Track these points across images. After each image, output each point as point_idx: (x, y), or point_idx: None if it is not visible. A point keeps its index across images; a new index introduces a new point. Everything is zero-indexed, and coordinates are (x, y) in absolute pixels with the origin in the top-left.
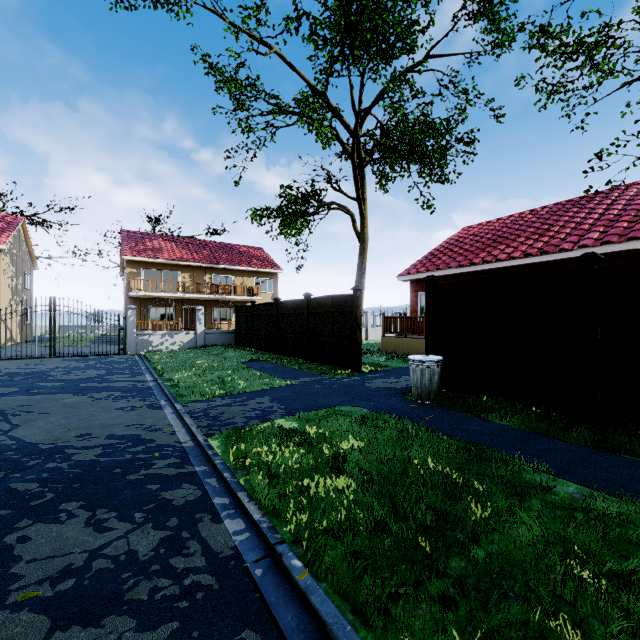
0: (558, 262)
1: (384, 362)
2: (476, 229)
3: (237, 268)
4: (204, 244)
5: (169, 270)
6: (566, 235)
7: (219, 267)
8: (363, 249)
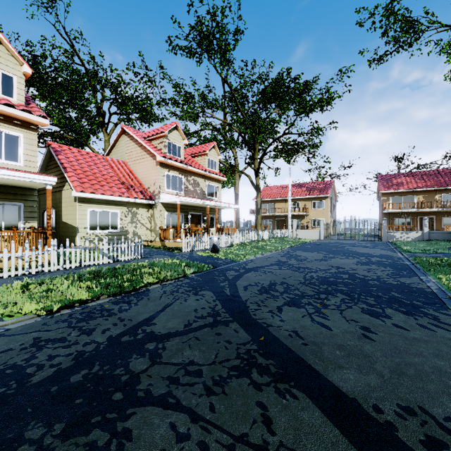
0: None
1: None
2: None
3: None
4: (436, 173)
5: (407, 195)
6: None
7: (448, 188)
8: None
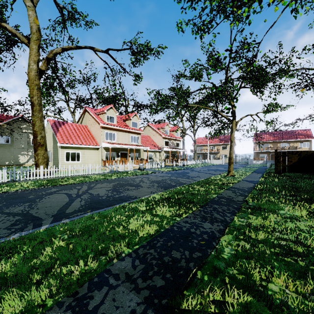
0: None
1: None
2: None
3: (290, 140)
4: (280, 133)
5: (265, 144)
6: None
7: (283, 141)
8: None
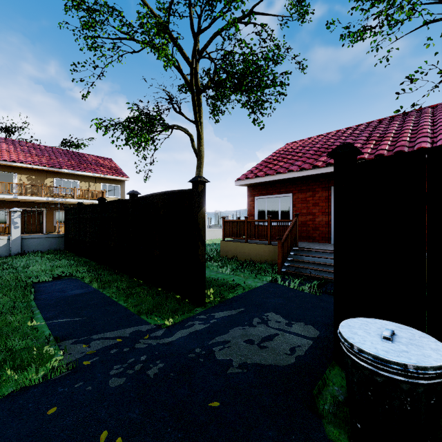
0: None
1: (230, 276)
2: (301, 143)
3: (82, 173)
4: (49, 150)
5: (1, 171)
6: (409, 138)
7: (62, 171)
8: (200, 163)
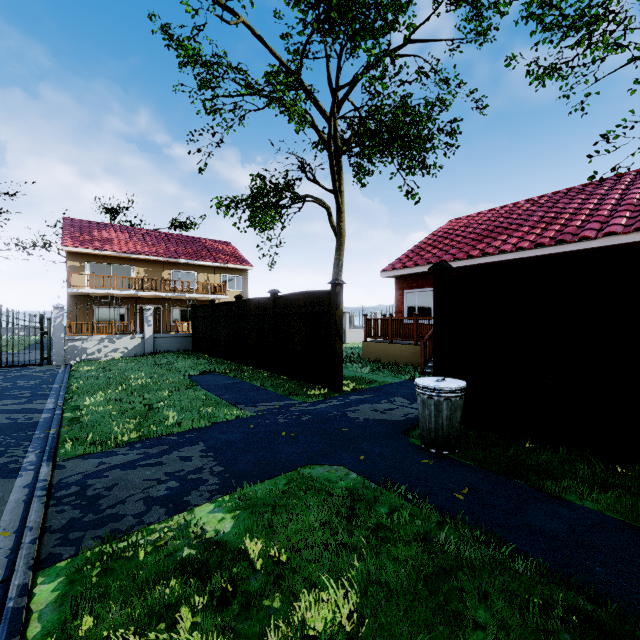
0: (574, 254)
1: (368, 375)
2: (466, 221)
3: (201, 263)
4: (164, 236)
5: (120, 264)
6: (582, 222)
7: (180, 262)
8: (340, 245)
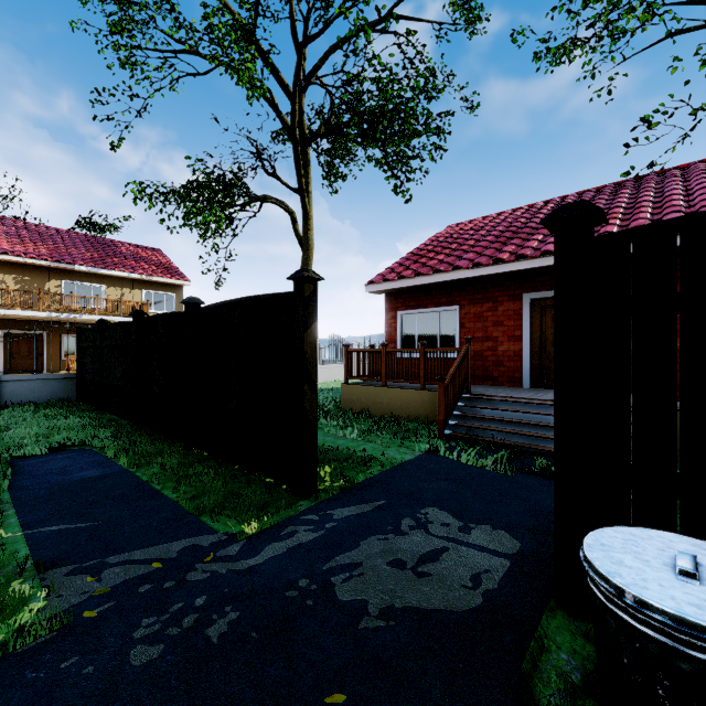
0: None
1: (358, 444)
2: (472, 224)
3: (110, 273)
4: (53, 233)
5: None
6: (651, 215)
7: (76, 269)
8: (307, 259)
